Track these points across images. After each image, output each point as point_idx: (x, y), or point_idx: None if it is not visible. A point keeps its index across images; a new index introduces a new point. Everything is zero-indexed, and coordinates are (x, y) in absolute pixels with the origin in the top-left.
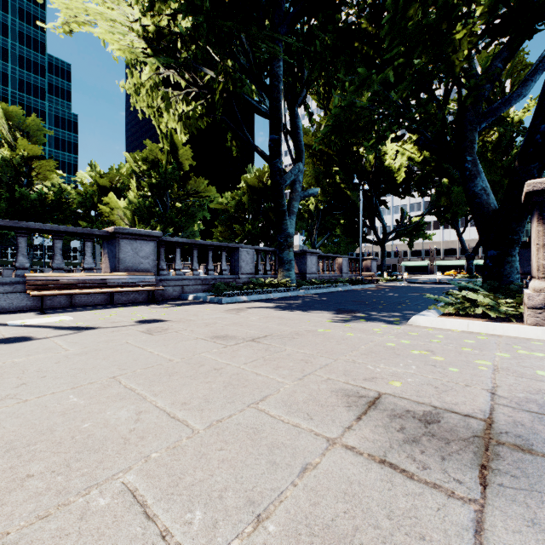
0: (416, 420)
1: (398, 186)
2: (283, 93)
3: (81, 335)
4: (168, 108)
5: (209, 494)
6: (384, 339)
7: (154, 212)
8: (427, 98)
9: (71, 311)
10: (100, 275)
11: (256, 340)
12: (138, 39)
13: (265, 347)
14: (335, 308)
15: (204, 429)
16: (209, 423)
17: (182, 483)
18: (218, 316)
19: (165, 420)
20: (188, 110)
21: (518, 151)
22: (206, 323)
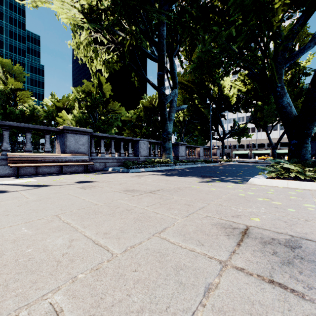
0: (283, 245)
1: (231, 106)
2: (166, 48)
3: (39, 190)
4: (96, 57)
5: (127, 315)
6: (236, 191)
7: (88, 122)
8: (255, 46)
9: (36, 176)
10: (54, 155)
11: (153, 192)
12: (78, 13)
13: (159, 196)
14: (199, 175)
15: (121, 253)
16: (124, 248)
17: (103, 303)
18: (127, 179)
19: (91, 246)
20: (108, 58)
21: (303, 85)
22: (120, 183)
